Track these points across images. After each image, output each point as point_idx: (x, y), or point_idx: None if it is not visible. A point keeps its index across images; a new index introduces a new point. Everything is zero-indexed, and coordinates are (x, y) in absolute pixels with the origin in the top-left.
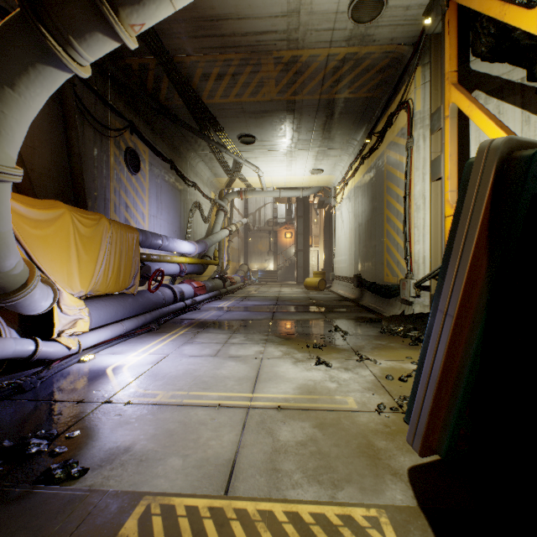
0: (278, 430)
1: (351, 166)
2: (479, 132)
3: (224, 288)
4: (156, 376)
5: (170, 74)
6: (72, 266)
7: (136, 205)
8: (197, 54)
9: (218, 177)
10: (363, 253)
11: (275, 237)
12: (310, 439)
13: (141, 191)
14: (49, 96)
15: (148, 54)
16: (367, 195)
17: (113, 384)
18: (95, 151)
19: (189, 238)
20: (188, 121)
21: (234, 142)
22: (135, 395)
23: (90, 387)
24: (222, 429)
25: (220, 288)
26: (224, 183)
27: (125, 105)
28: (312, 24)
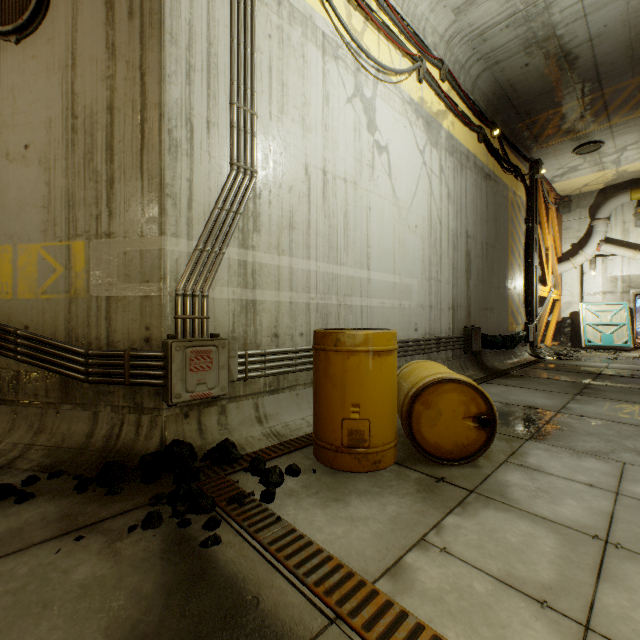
0: None
1: (446, 77)
2: None
3: None
4: None
5: None
6: None
7: None
8: None
9: None
10: (479, 291)
11: None
12: None
13: None
14: None
15: None
16: (488, 205)
17: None
18: None
19: None
20: None
21: None
22: None
23: None
24: None
25: None
26: None
27: None
28: (635, 127)
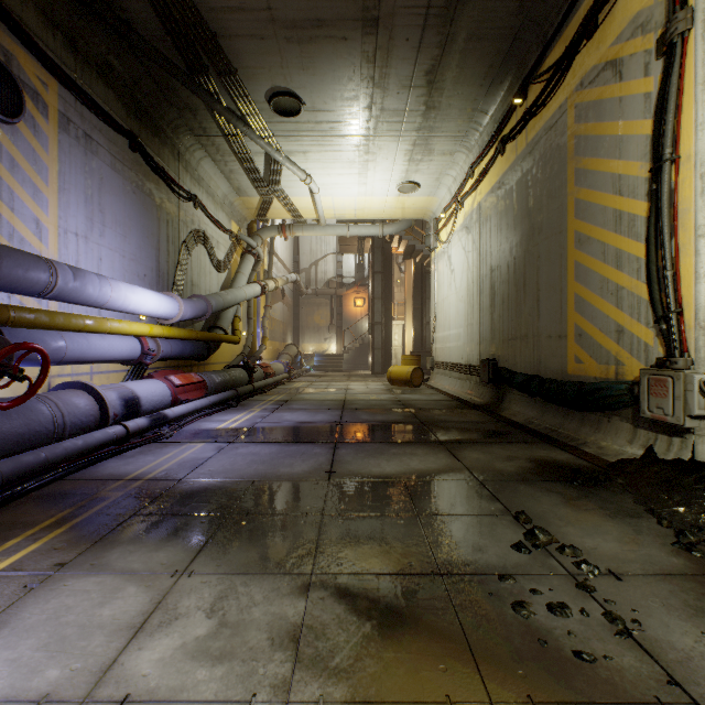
0: None
1: (473, 169)
2: None
3: (248, 384)
4: None
5: None
6: None
7: (10, 196)
8: None
9: (243, 195)
10: (503, 320)
11: (340, 305)
12: None
13: (30, 169)
14: None
15: None
16: (515, 207)
17: None
18: None
19: (179, 293)
20: (159, 44)
21: (262, 110)
22: None
23: None
24: None
25: (241, 384)
26: (254, 208)
27: None
28: None
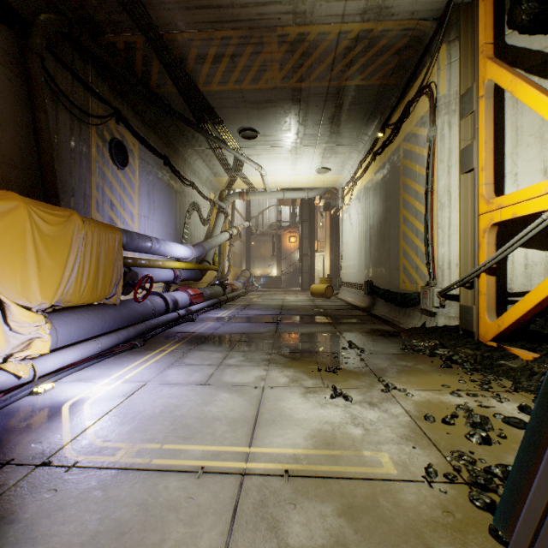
0: (285, 521)
1: (361, 164)
2: (516, 116)
3: (224, 295)
4: (124, 416)
5: (160, 54)
6: (29, 272)
7: (123, 203)
8: (190, 30)
9: (218, 176)
10: (375, 258)
11: (279, 242)
12: (335, 542)
13: (129, 188)
14: (11, 71)
15: (134, 29)
16: (380, 194)
17: (63, 431)
18: (72, 139)
19: (185, 242)
20: (183, 112)
21: (234, 137)
22: (87, 451)
23: (30, 436)
24: (201, 519)
25: (219, 295)
26: (224, 183)
27: (110, 90)
28: None
